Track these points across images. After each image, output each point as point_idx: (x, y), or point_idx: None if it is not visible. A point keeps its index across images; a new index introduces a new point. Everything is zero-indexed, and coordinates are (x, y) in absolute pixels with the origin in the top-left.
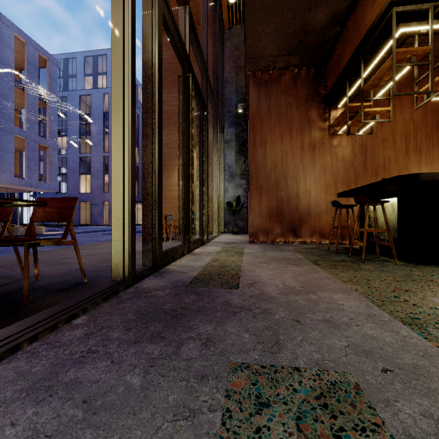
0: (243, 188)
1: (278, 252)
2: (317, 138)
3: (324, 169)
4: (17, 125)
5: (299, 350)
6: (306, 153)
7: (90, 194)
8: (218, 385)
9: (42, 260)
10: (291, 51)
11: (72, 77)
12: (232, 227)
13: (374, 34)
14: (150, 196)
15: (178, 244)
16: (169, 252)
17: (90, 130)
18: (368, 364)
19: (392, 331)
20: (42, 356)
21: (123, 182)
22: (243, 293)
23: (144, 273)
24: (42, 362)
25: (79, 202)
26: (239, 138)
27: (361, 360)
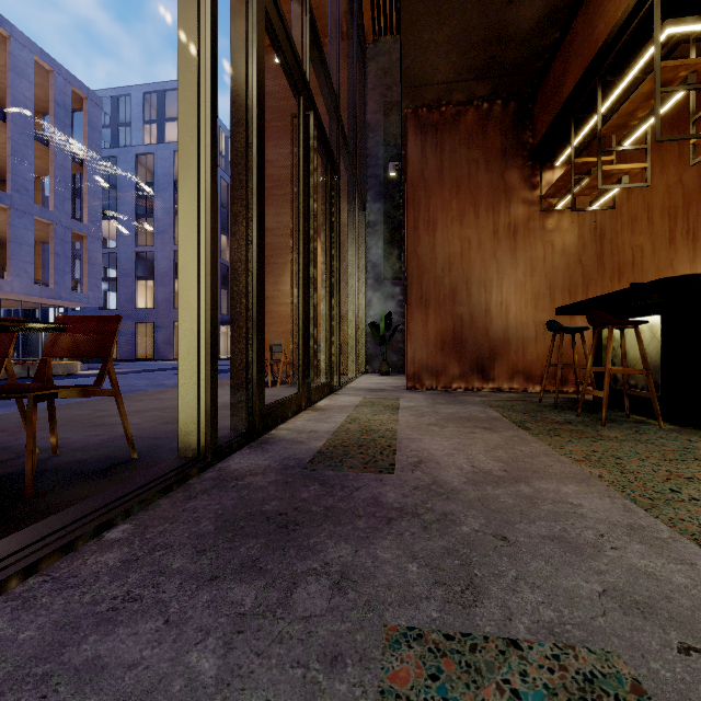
0: (397, 301)
1: (456, 407)
2: (521, 217)
3: (532, 268)
4: (38, 201)
5: (513, 601)
6: (501, 243)
7: (153, 310)
8: (364, 679)
9: (68, 420)
10: (478, 73)
11: (124, 125)
12: (378, 363)
13: (620, 39)
14: (244, 314)
15: (290, 392)
16: (275, 407)
17: (153, 209)
18: (649, 634)
19: (681, 562)
20: (40, 606)
21: (198, 289)
22: (402, 481)
23: (233, 443)
24: (39, 620)
25: (135, 324)
26: (389, 219)
27: (634, 625)
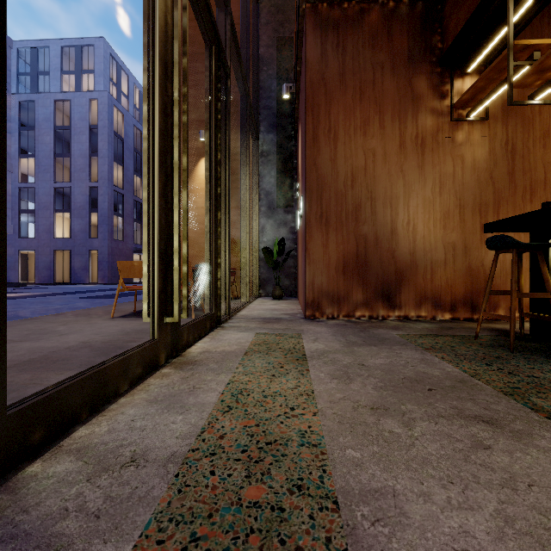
0: (289, 228)
1: (382, 351)
2: (429, 128)
3: (441, 184)
4: None
5: None
6: (408, 156)
7: (70, 240)
8: None
9: None
10: None
11: (43, 74)
12: (271, 287)
13: None
14: None
15: None
16: (66, 393)
17: (70, 150)
18: None
19: None
20: None
21: None
22: None
23: None
24: None
25: (53, 251)
26: (282, 149)
27: None
